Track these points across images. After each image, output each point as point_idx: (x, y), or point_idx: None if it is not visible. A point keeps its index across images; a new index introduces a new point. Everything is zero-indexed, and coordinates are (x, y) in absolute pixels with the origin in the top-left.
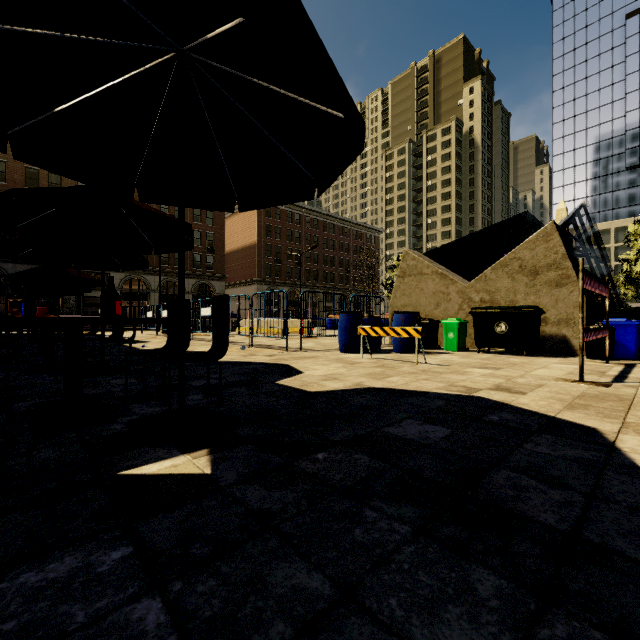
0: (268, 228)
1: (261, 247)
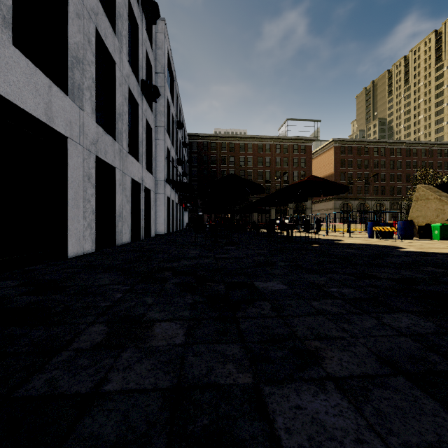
0: (342, 161)
1: (337, 175)
